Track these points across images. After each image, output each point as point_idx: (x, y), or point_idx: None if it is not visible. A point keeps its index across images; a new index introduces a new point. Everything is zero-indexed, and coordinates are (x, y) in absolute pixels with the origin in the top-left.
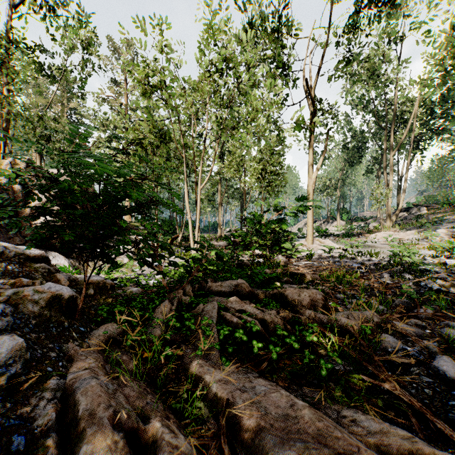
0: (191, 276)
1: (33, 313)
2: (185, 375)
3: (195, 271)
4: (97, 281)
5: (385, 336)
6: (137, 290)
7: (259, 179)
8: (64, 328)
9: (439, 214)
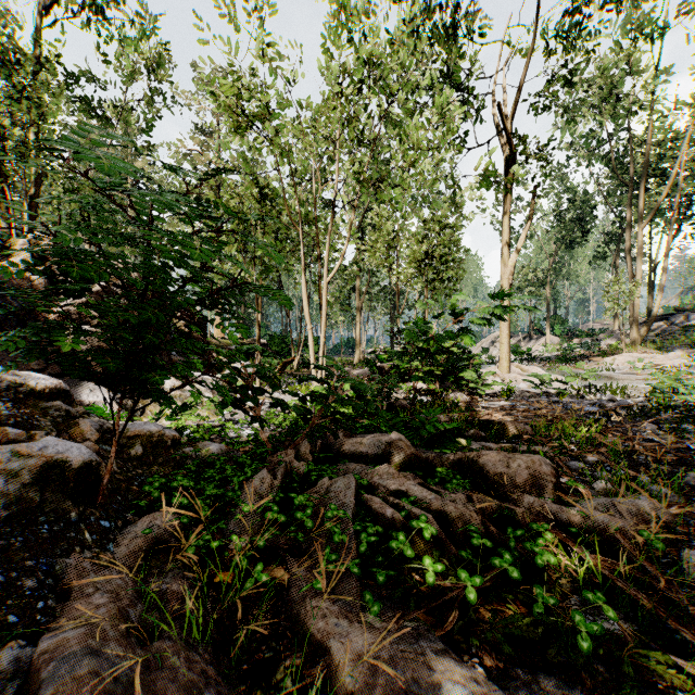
0: (310, 426)
1: (5, 496)
2: (292, 629)
3: (316, 417)
4: (150, 433)
5: (692, 555)
6: (219, 448)
7: (421, 269)
8: (69, 524)
9: None
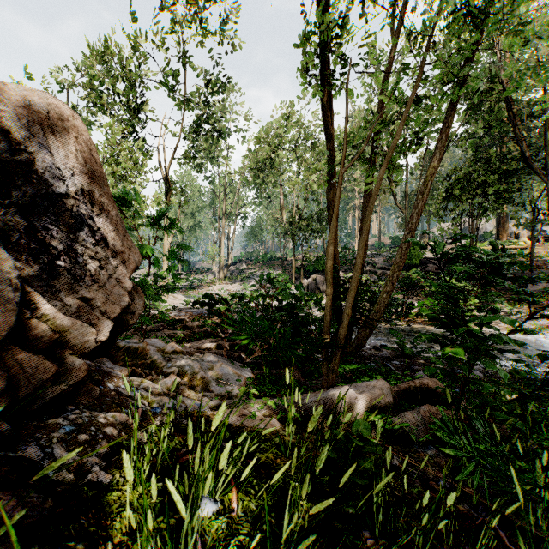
0: None
1: None
2: None
3: None
4: None
5: None
6: None
7: None
8: None
9: (253, 269)
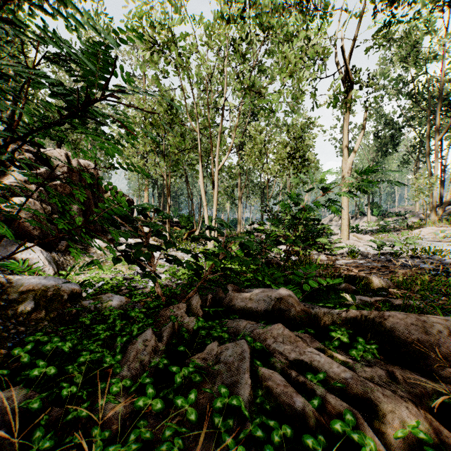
0: (201, 280)
1: None
2: None
3: (207, 273)
4: (46, 287)
5: None
6: (120, 299)
7: (285, 167)
8: None
9: None
